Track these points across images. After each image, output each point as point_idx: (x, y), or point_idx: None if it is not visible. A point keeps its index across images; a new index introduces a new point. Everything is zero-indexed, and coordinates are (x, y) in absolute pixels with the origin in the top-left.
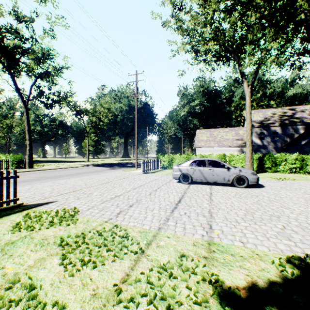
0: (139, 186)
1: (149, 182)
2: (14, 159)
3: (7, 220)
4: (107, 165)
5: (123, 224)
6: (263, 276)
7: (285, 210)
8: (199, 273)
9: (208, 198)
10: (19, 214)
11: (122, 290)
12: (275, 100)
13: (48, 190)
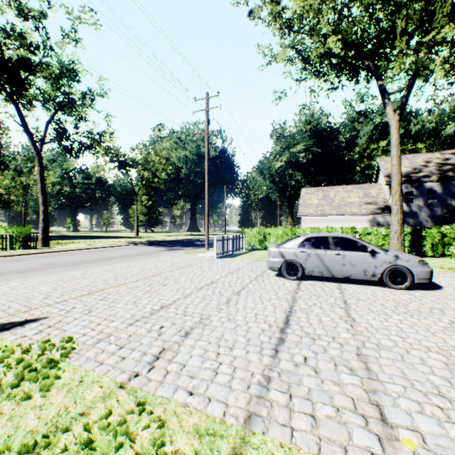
0: (209, 284)
1: (226, 275)
2: (17, 234)
3: None
4: (163, 243)
5: (160, 395)
6: None
7: None
8: None
9: (343, 314)
10: None
11: None
12: (424, 143)
13: (45, 290)
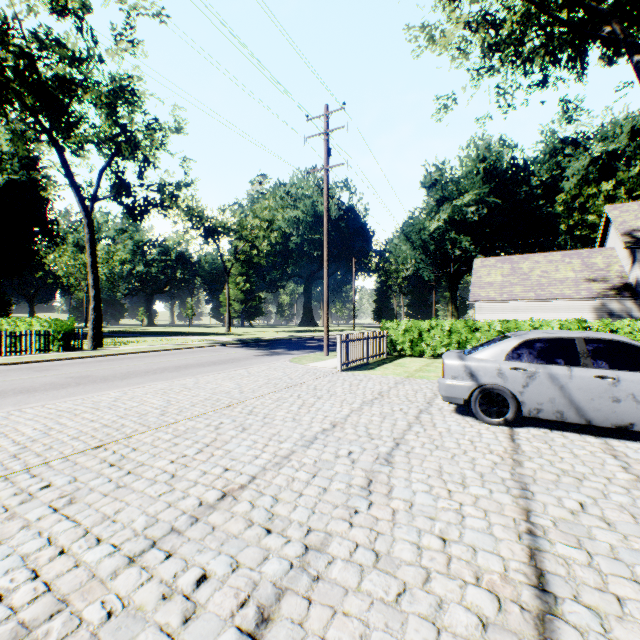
0: (327, 430)
1: (361, 408)
2: (55, 330)
3: None
4: (262, 343)
5: None
6: None
7: None
8: None
9: None
10: None
11: None
12: None
13: (26, 435)
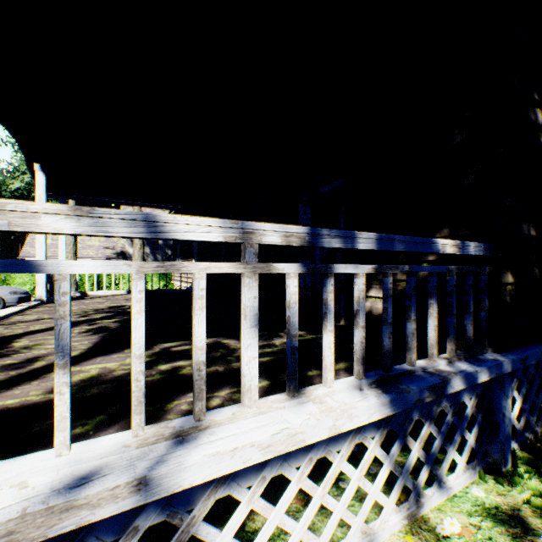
0: None
1: None
2: None
3: None
4: None
5: None
6: None
7: None
8: None
9: None
10: None
11: None
12: None
13: None
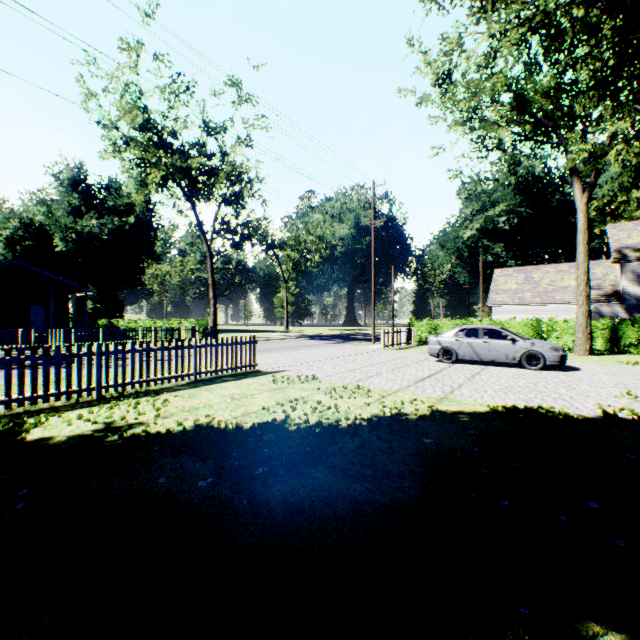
0: (379, 363)
1: (393, 359)
2: (200, 326)
3: (261, 378)
4: (323, 337)
5: (365, 386)
6: (473, 409)
7: (561, 389)
8: (424, 405)
9: (468, 376)
10: (266, 376)
11: (370, 405)
12: None
13: (271, 361)
